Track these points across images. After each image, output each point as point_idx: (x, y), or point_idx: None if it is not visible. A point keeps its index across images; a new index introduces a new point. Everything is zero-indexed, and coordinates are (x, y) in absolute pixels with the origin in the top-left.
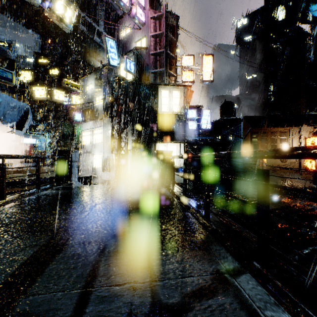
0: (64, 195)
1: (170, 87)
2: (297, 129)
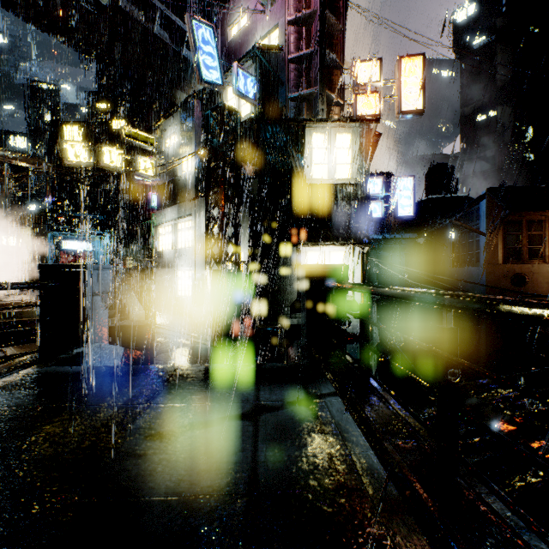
0: None
1: (331, 127)
2: None
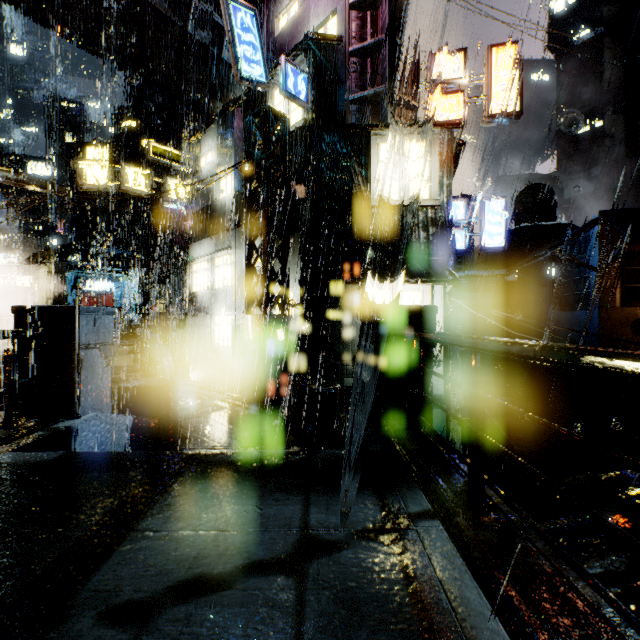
0: None
1: (403, 134)
2: None
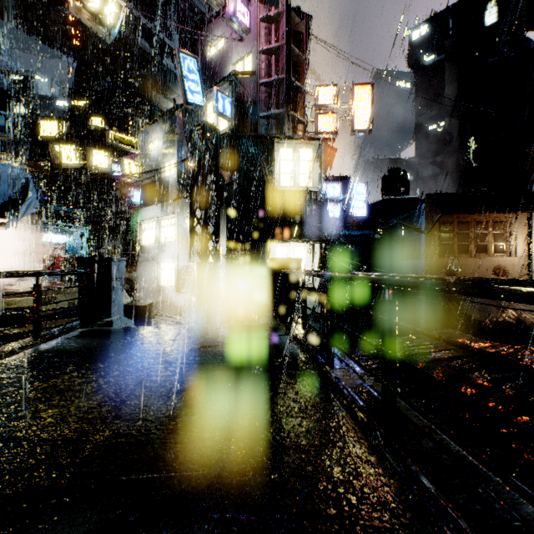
0: (81, 354)
1: (296, 143)
2: (525, 216)
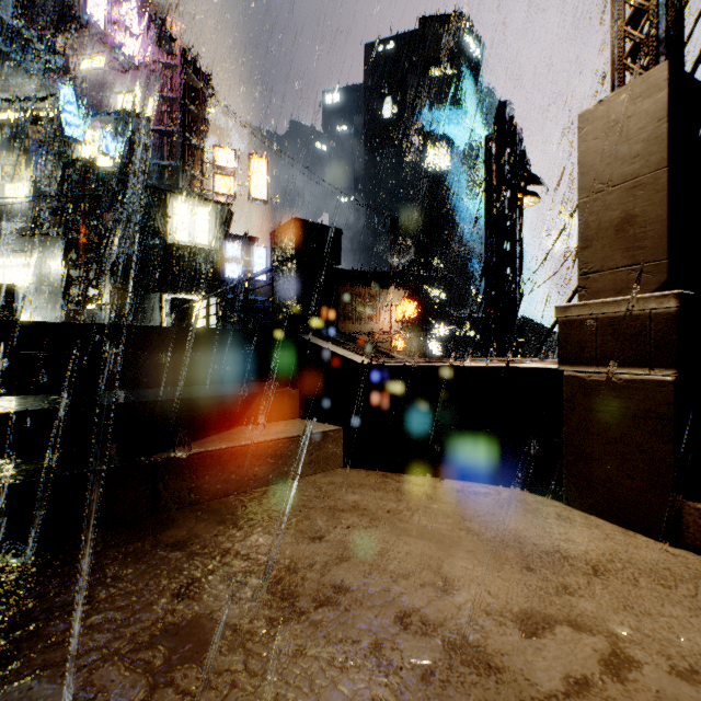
0: None
1: (191, 200)
2: (388, 293)
